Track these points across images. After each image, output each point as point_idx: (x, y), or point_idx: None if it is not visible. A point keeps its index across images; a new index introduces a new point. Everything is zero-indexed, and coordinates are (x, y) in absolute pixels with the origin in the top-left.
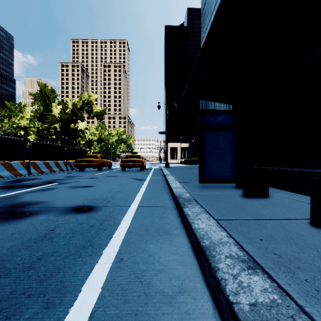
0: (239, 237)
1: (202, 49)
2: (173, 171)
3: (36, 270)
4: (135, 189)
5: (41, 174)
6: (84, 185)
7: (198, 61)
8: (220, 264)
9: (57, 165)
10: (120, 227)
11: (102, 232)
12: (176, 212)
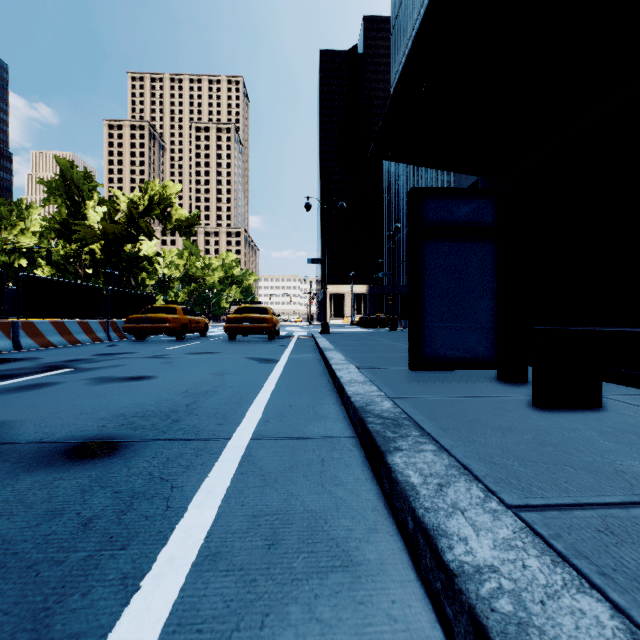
0: None
1: None
2: (338, 341)
3: None
4: (250, 386)
5: (45, 348)
6: (129, 374)
7: (422, 28)
8: None
9: (86, 329)
10: (179, 532)
11: (107, 561)
12: (362, 458)
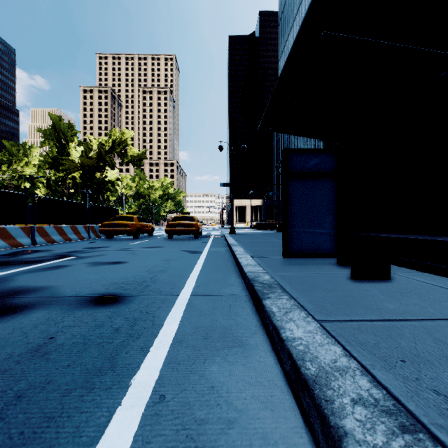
0: (365, 357)
1: (292, 50)
2: (241, 239)
3: (9, 421)
4: (186, 267)
5: (51, 243)
6: (111, 260)
7: (284, 71)
8: (347, 420)
9: (75, 231)
10: (162, 333)
11: (132, 343)
12: (251, 305)
